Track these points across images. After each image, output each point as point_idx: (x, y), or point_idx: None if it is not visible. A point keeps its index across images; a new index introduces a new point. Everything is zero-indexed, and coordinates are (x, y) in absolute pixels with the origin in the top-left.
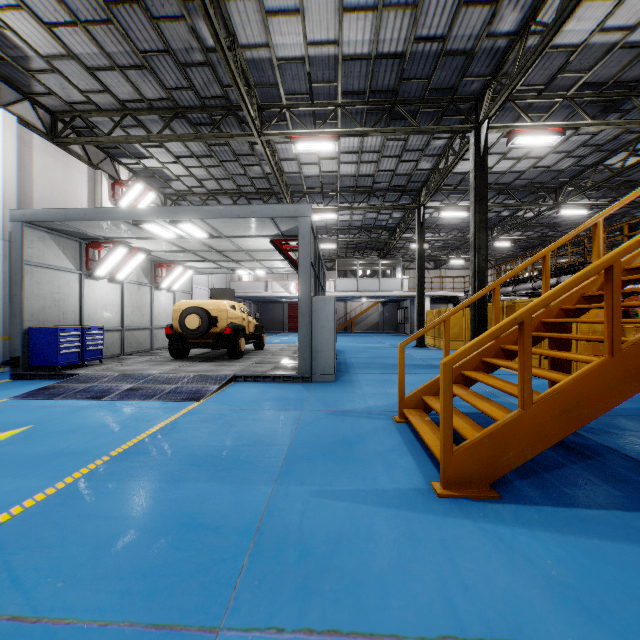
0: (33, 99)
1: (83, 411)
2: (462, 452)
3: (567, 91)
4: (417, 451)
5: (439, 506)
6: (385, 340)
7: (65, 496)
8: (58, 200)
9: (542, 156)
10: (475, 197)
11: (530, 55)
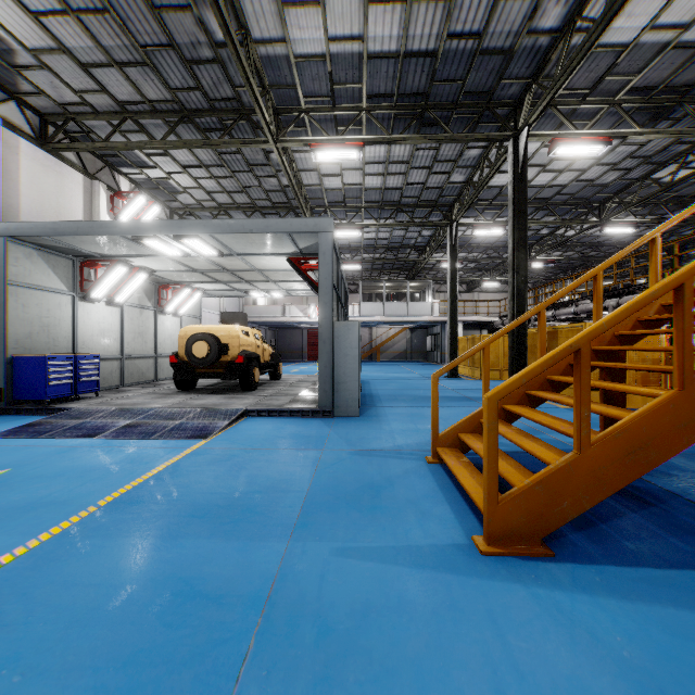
0: (20, 99)
1: (71, 452)
2: (509, 502)
3: (614, 96)
4: (454, 498)
5: (483, 566)
6: (414, 369)
7: (39, 557)
8: (49, 213)
9: (585, 168)
10: (514, 212)
11: (575, 54)
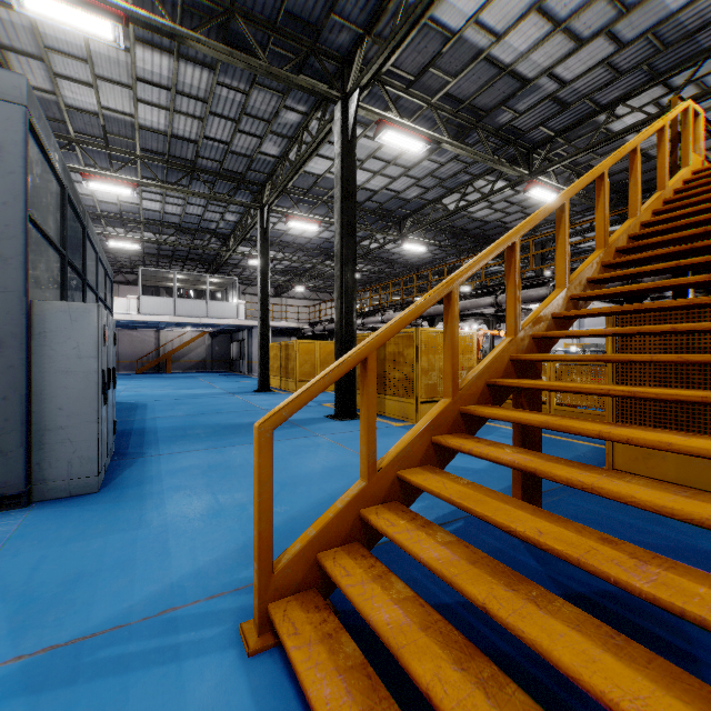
0: None
1: None
2: None
3: (432, 97)
4: None
5: None
6: (215, 382)
7: None
8: None
9: (395, 177)
10: (342, 191)
11: None
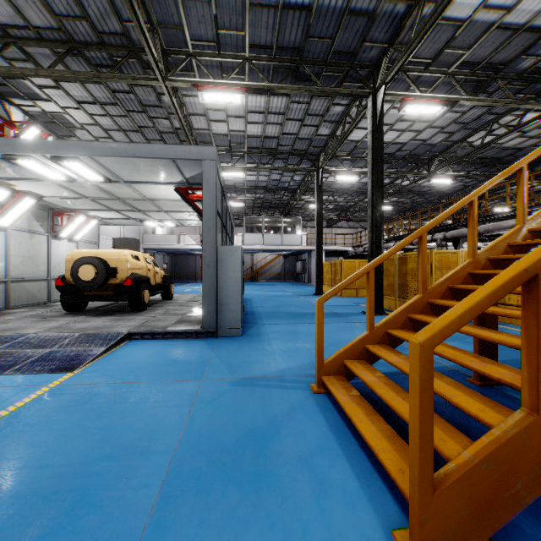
0: None
1: None
2: (448, 489)
3: (449, 68)
4: (351, 448)
5: None
6: (287, 288)
7: None
8: None
9: (421, 130)
10: (373, 157)
11: (429, 18)
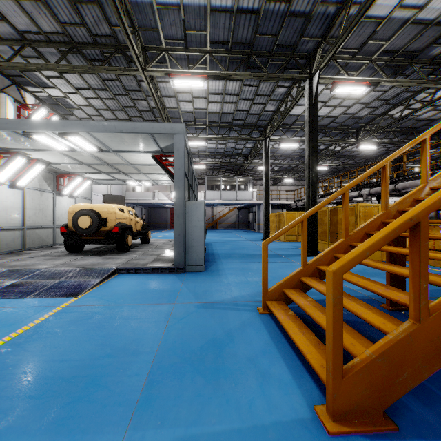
0: None
1: None
2: (353, 375)
3: (372, 56)
4: (287, 353)
5: None
6: (241, 235)
7: None
8: None
9: (350, 106)
10: (309, 129)
11: (354, 18)
